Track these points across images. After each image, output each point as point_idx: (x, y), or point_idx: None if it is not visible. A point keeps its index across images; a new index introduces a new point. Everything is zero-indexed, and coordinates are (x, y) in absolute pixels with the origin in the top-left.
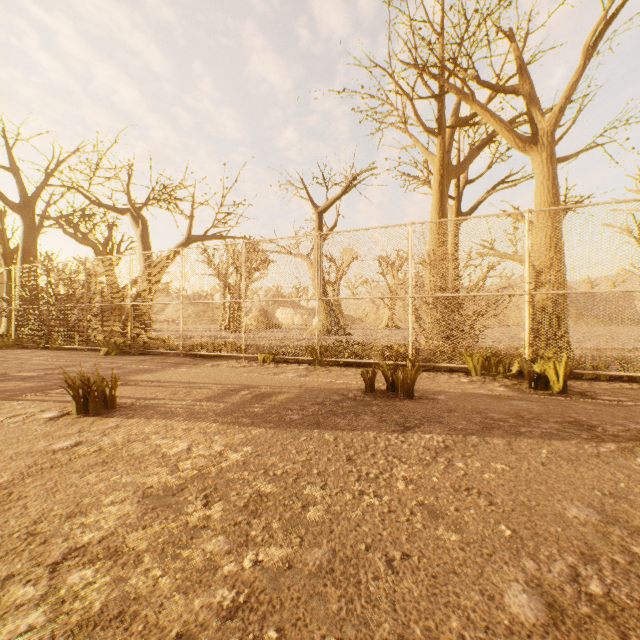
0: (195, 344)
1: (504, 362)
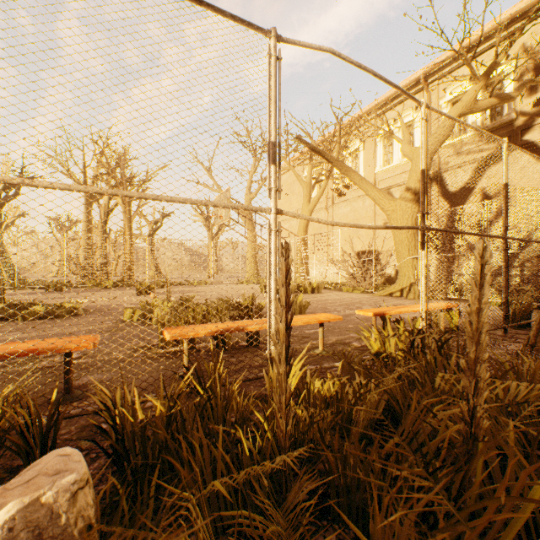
0: None
1: (102, 283)
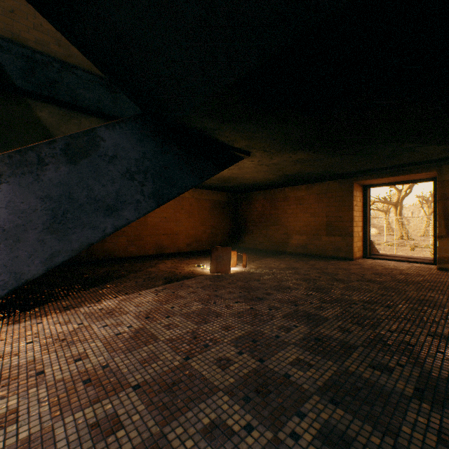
0: (382, 243)
1: None
